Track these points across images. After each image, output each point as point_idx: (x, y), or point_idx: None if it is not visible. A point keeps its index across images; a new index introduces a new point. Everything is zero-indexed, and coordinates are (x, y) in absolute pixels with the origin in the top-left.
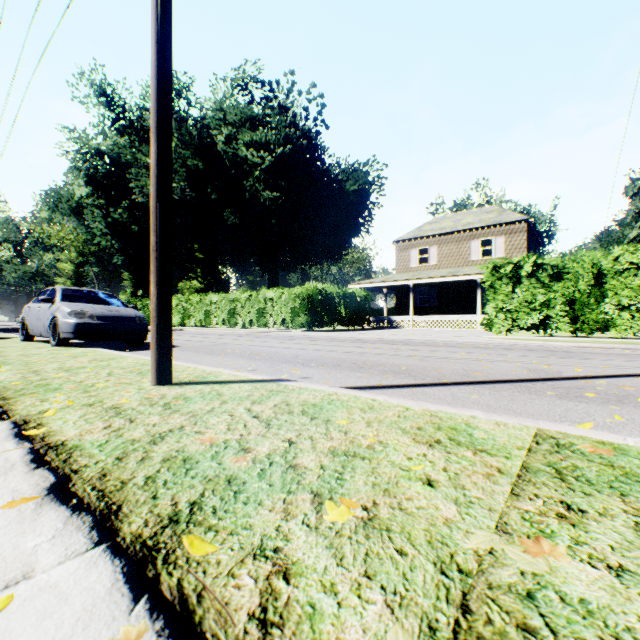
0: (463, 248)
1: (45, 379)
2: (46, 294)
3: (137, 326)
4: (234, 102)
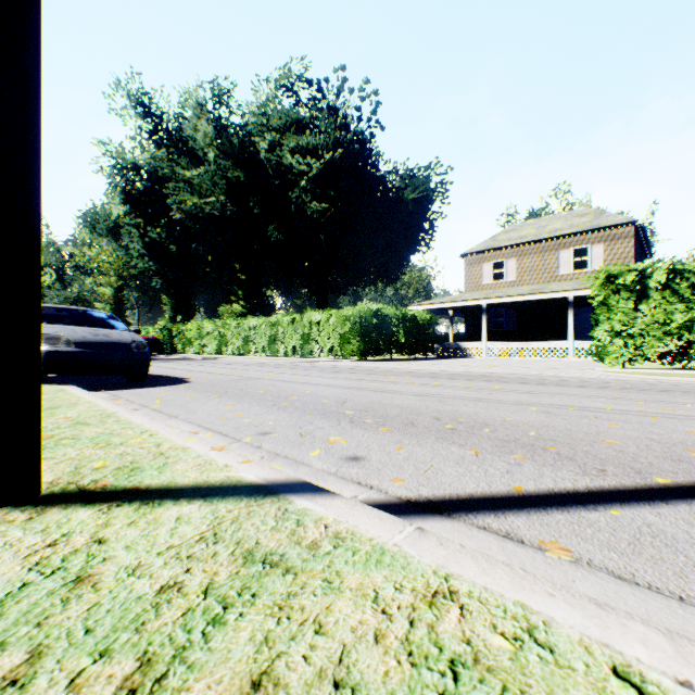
0: (549, 260)
1: None
2: None
3: (132, 355)
4: (278, 105)
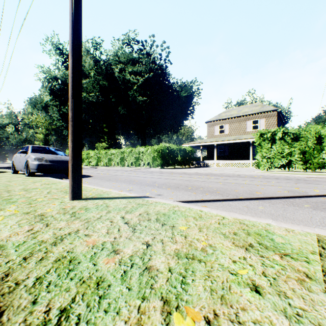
0: (242, 125)
1: (11, 195)
2: (24, 149)
3: None
4: (123, 51)
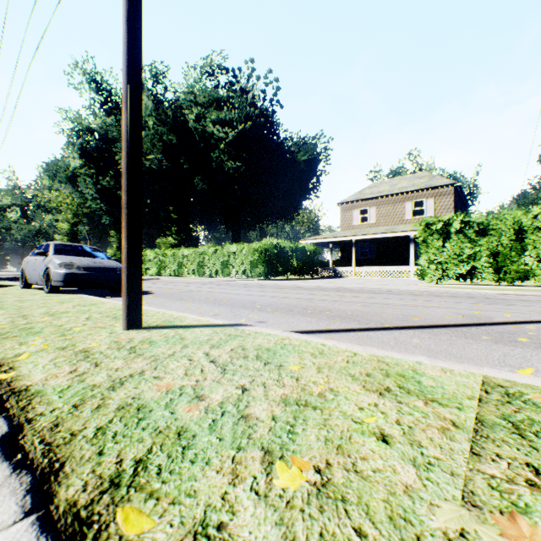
0: (398, 209)
1: (30, 323)
2: (41, 248)
3: (118, 276)
4: (203, 86)
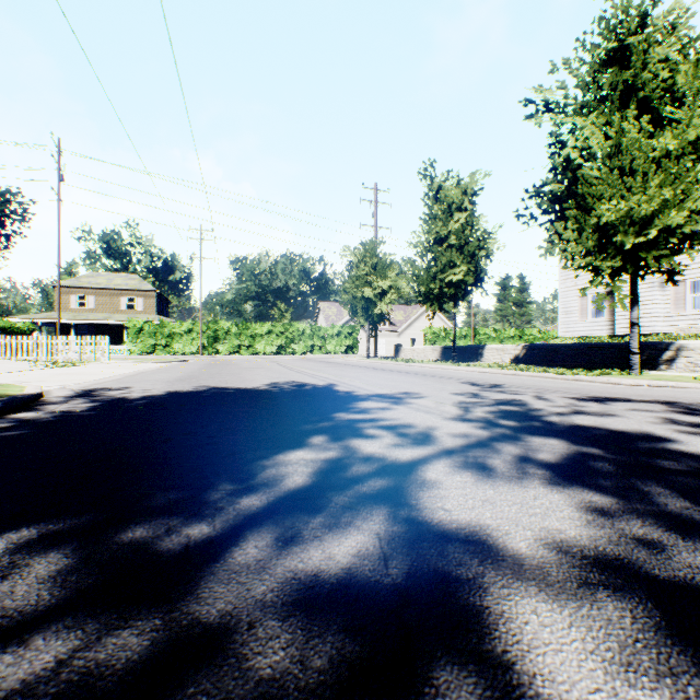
0: (116, 301)
1: None
2: None
3: None
4: None
